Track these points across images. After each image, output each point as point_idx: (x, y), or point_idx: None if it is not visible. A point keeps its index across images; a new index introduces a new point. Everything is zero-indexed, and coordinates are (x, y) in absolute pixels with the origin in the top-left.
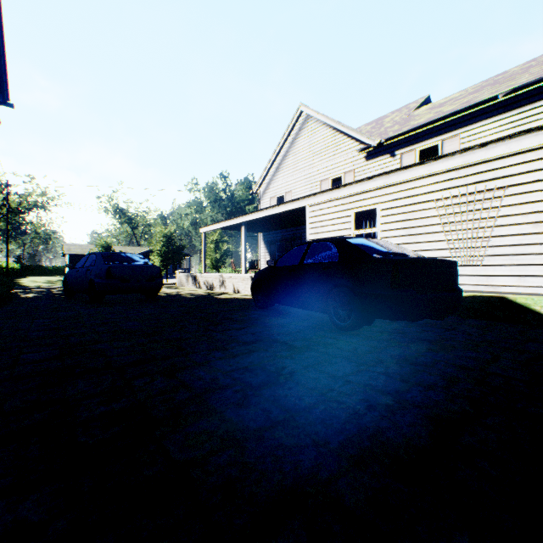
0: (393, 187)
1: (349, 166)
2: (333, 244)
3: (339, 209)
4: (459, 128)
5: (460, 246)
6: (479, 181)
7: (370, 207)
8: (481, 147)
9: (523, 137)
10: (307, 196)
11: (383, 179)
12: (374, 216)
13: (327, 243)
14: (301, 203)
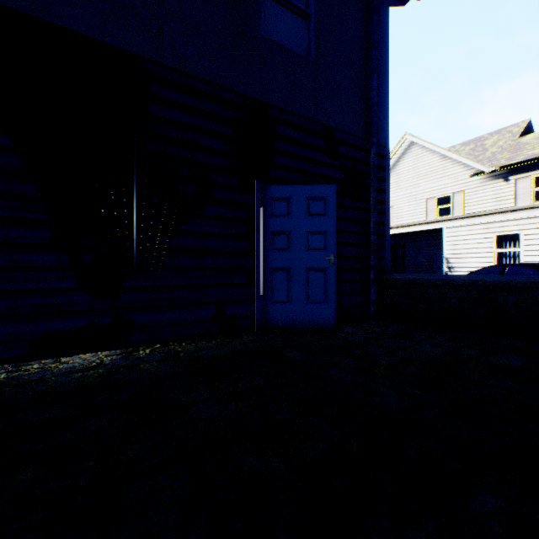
0: (536, 218)
1: (457, 187)
2: (534, 269)
3: (479, 232)
4: None
5: None
6: None
7: (512, 232)
8: None
9: None
10: (444, 220)
11: (526, 212)
12: (514, 238)
13: (527, 268)
14: (437, 225)
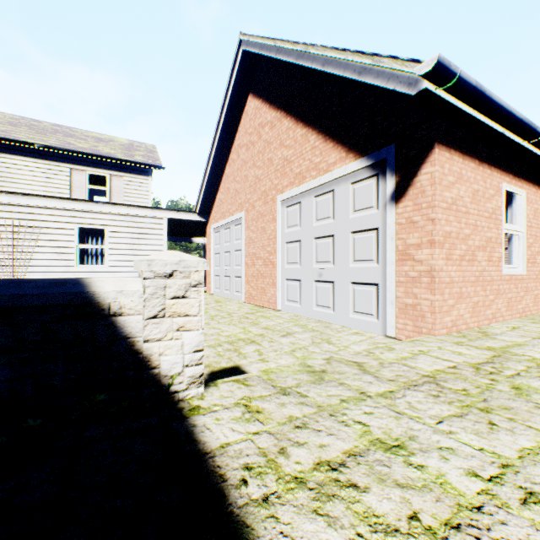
0: None
1: None
2: None
3: None
4: (0, 152)
5: (8, 264)
6: (24, 219)
7: None
8: (25, 195)
9: (53, 199)
10: None
11: None
12: None
13: None
14: None
